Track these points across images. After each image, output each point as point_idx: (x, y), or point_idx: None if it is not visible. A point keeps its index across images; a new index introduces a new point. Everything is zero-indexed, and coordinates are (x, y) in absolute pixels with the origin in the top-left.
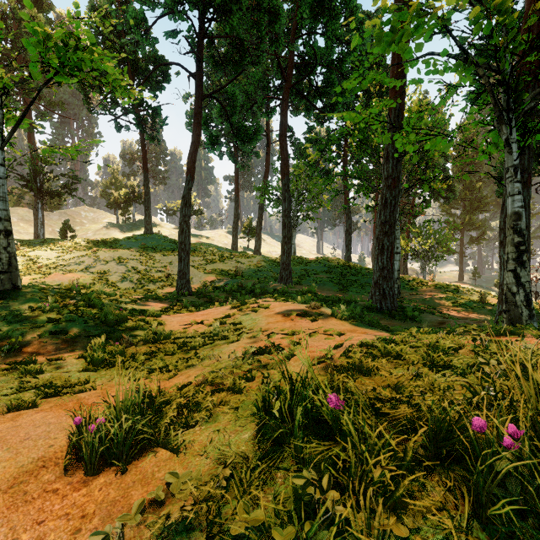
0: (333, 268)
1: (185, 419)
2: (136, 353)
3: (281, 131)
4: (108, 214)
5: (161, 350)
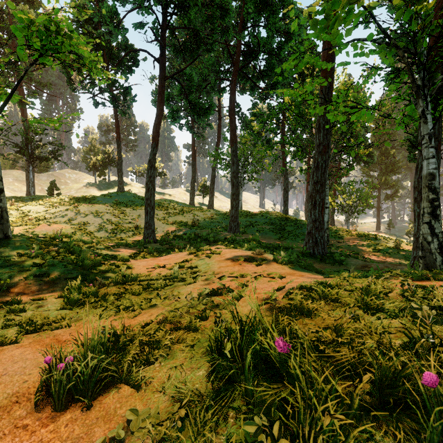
0: (273, 220)
1: (146, 356)
2: (107, 294)
3: (230, 106)
4: (88, 176)
5: (128, 291)
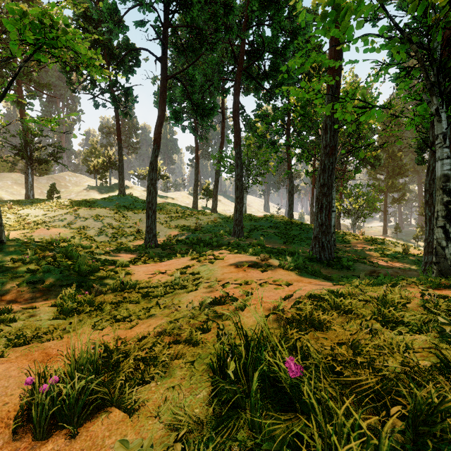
0: (278, 224)
1: (141, 375)
2: (103, 302)
3: (234, 107)
4: (88, 179)
5: (126, 299)
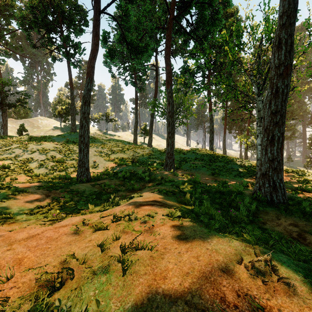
0: (204, 156)
1: None
2: None
3: (166, 51)
4: (56, 121)
5: None
